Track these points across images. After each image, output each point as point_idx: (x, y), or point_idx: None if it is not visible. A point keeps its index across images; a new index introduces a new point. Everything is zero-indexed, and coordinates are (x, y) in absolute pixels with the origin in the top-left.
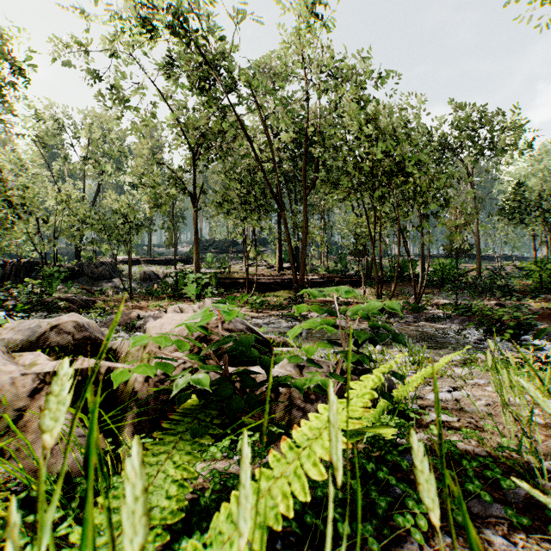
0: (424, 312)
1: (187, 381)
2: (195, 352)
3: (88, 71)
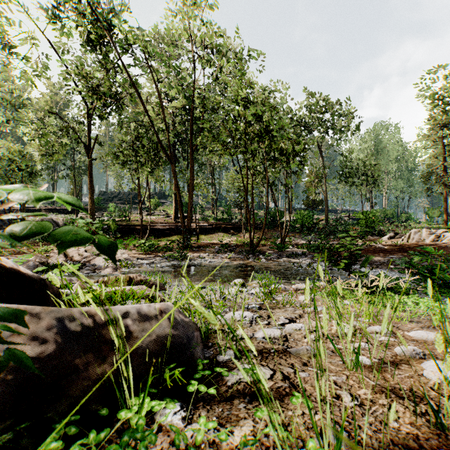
0: (287, 251)
1: None
2: None
3: None
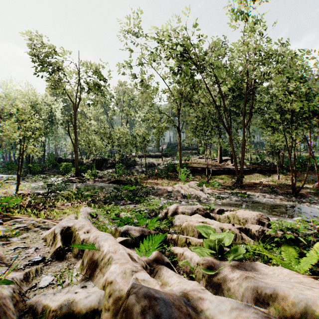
0: None
1: (289, 236)
2: (257, 224)
3: (132, 74)
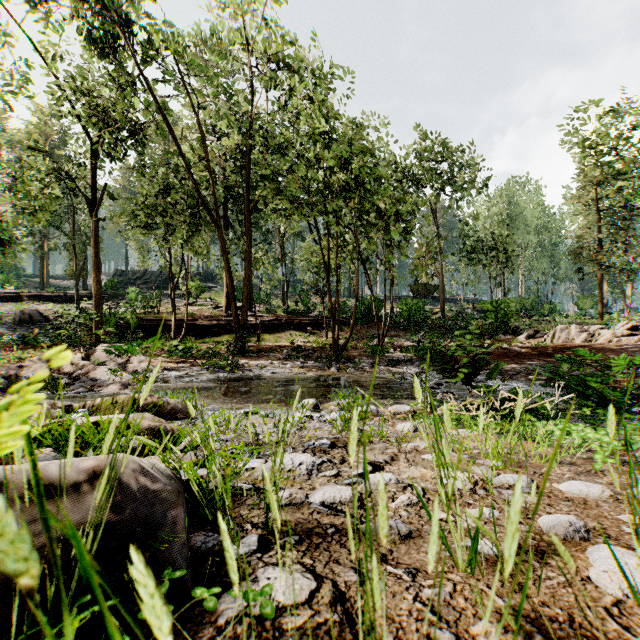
0: (386, 356)
1: None
2: None
3: None
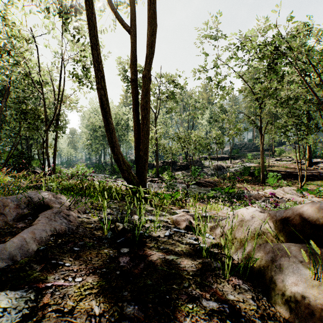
0: None
1: None
2: None
3: (207, 78)
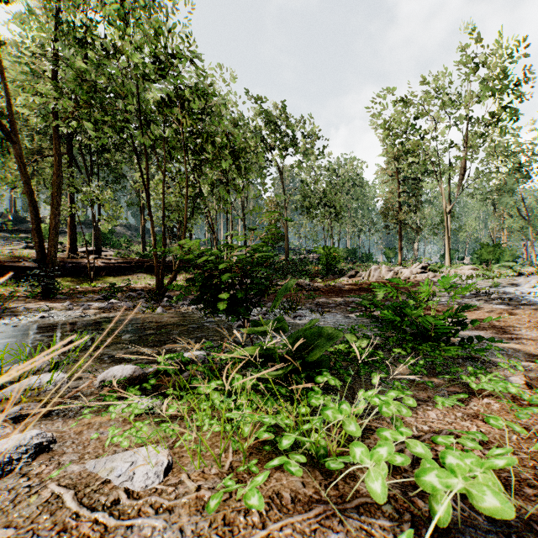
0: None
1: None
2: None
3: None
